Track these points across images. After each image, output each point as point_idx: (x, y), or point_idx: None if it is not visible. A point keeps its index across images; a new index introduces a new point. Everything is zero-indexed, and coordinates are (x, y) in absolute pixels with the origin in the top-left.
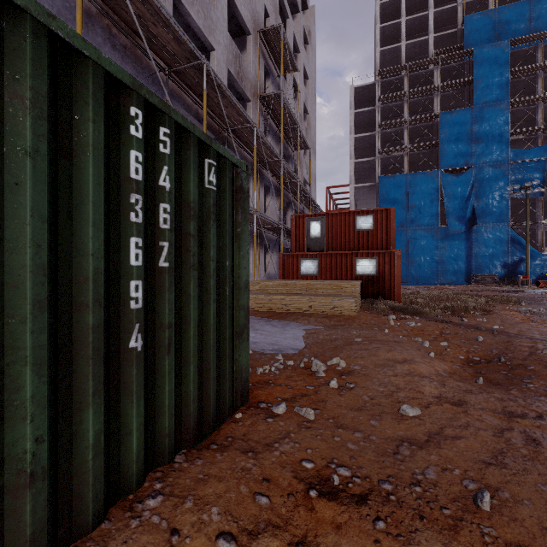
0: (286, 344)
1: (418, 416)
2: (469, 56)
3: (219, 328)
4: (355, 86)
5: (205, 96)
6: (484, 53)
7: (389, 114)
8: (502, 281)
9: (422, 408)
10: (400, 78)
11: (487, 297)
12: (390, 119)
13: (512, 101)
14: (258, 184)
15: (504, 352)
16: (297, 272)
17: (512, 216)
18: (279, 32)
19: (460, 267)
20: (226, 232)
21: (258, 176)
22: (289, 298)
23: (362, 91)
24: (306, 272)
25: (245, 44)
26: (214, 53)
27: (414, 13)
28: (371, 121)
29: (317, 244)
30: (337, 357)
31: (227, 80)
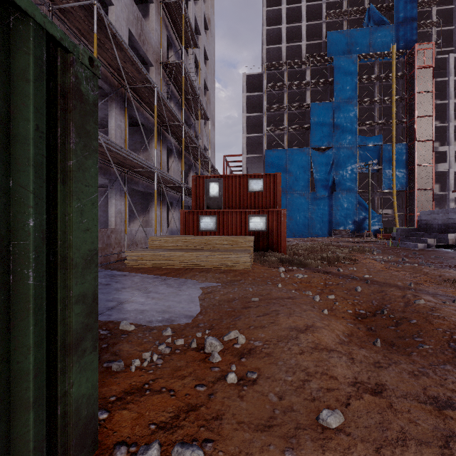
0: (179, 310)
1: (342, 427)
2: (331, 63)
3: (4, 356)
4: (247, 74)
5: (95, 39)
6: (340, 61)
7: (273, 100)
8: (352, 234)
9: (343, 408)
10: (281, 72)
11: (348, 248)
12: (274, 104)
13: (359, 100)
14: (161, 145)
15: (383, 303)
16: (197, 227)
17: (358, 186)
18: (180, 6)
19: (324, 223)
20: (28, 160)
21: (161, 137)
22: (187, 254)
23: (253, 79)
24: (205, 227)
25: (148, 12)
26: (112, 8)
27: (292, 23)
28: (259, 104)
29: (215, 203)
30: (235, 330)
31: (129, 41)
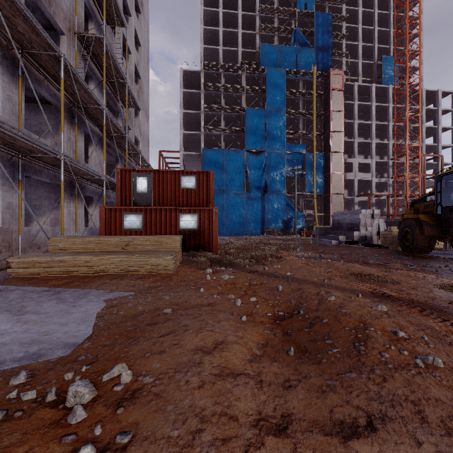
0: (59, 337)
1: None
2: (263, 72)
3: None
4: (184, 69)
5: None
6: (272, 73)
7: (210, 99)
8: (282, 232)
9: None
10: (218, 73)
11: (276, 245)
12: (211, 104)
13: (287, 111)
14: (75, 129)
15: (300, 302)
16: (121, 226)
17: (287, 188)
18: None
19: (258, 222)
20: None
21: (75, 121)
22: (97, 259)
23: (190, 76)
24: (130, 226)
25: None
26: None
27: (229, 28)
28: (197, 102)
29: (144, 199)
30: (120, 364)
31: None
